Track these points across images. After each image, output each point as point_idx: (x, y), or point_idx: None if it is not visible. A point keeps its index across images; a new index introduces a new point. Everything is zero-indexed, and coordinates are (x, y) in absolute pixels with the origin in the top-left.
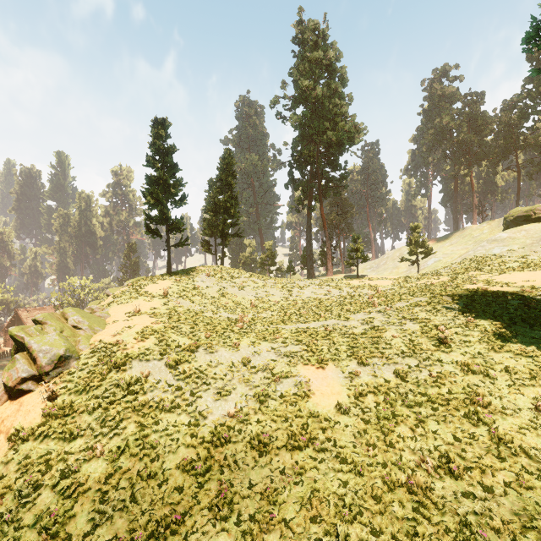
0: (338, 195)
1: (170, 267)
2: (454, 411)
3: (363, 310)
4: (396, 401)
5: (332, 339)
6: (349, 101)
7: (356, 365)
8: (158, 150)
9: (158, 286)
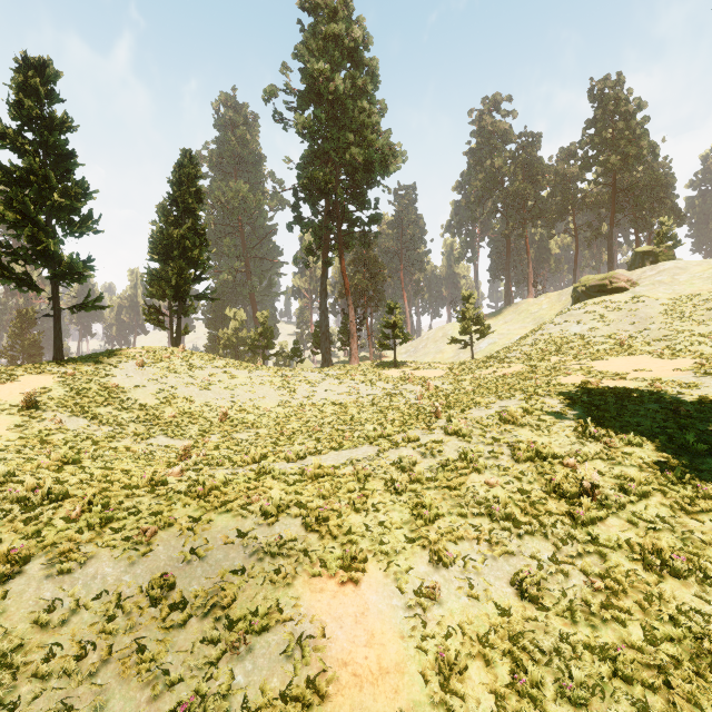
0: (366, 246)
1: (60, 349)
2: (688, 708)
3: (418, 424)
4: (542, 681)
5: (371, 495)
6: (382, 111)
7: (427, 565)
8: (29, 120)
9: (18, 386)
